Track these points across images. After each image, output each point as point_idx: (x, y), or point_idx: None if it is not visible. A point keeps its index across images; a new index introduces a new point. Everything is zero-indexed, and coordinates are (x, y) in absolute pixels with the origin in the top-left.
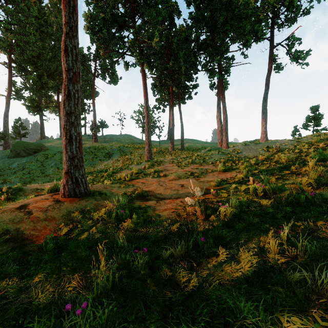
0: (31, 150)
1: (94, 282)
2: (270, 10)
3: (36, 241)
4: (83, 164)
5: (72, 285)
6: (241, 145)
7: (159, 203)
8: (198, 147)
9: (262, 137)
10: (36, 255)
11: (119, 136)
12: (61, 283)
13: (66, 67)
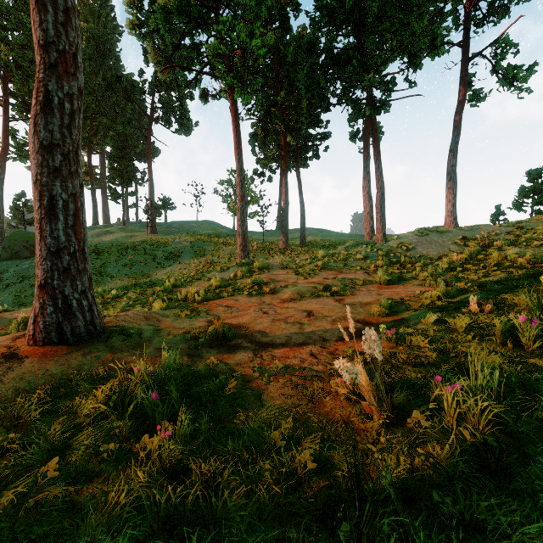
0: None
1: None
2: None
3: None
4: (85, 266)
5: None
6: (412, 235)
7: (260, 358)
8: (330, 242)
9: (448, 222)
10: None
11: (193, 223)
12: None
13: (40, 38)
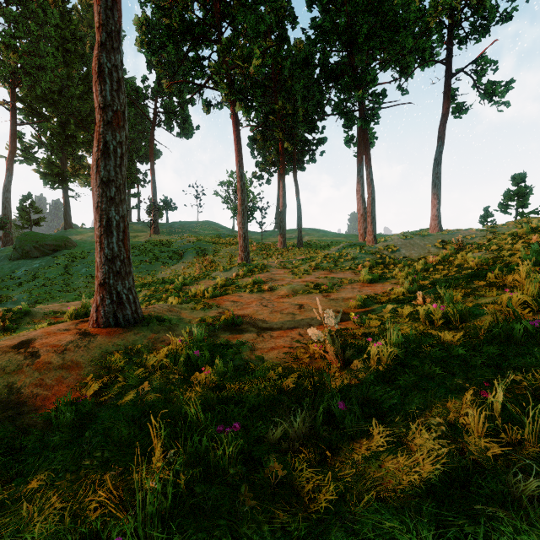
0: (47, 248)
1: (138, 495)
2: (446, 13)
3: (41, 406)
4: (130, 269)
5: (96, 498)
6: (398, 238)
7: (262, 337)
8: (326, 242)
9: (433, 225)
10: (39, 434)
11: (194, 224)
12: (79, 492)
13: (101, 103)
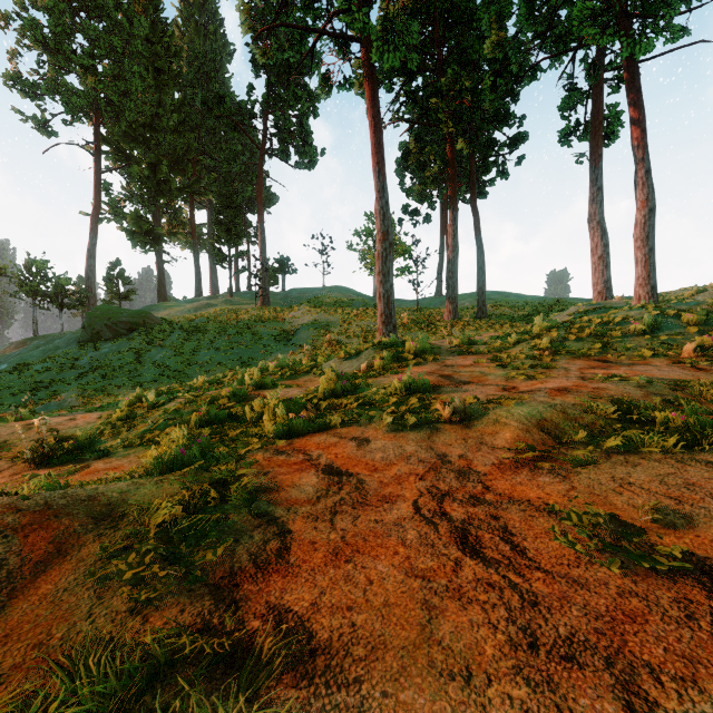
0: (122, 326)
1: None
2: None
3: None
4: None
5: None
6: None
7: None
8: (524, 310)
9: None
10: None
11: (318, 291)
12: None
13: None
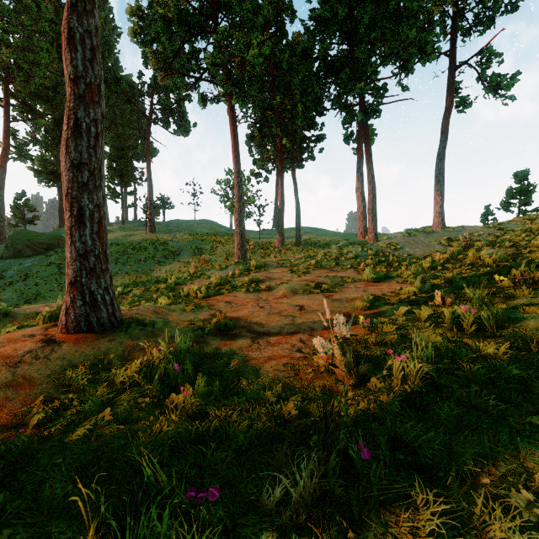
0: (40, 246)
1: None
2: (451, 2)
3: None
4: (107, 266)
5: None
6: (401, 235)
7: (257, 344)
8: (325, 241)
9: (436, 223)
10: None
11: (191, 223)
12: None
13: (71, 73)
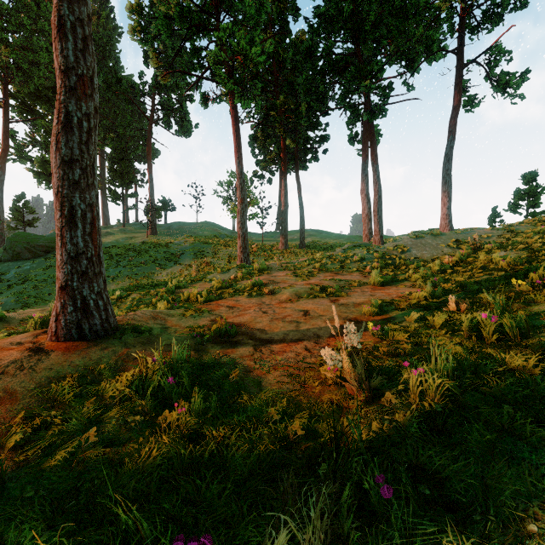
0: (39, 249)
1: None
2: None
3: None
4: (101, 269)
5: None
6: (407, 238)
7: (260, 353)
8: (329, 243)
9: (443, 225)
10: None
11: (193, 225)
12: None
13: (61, 64)
